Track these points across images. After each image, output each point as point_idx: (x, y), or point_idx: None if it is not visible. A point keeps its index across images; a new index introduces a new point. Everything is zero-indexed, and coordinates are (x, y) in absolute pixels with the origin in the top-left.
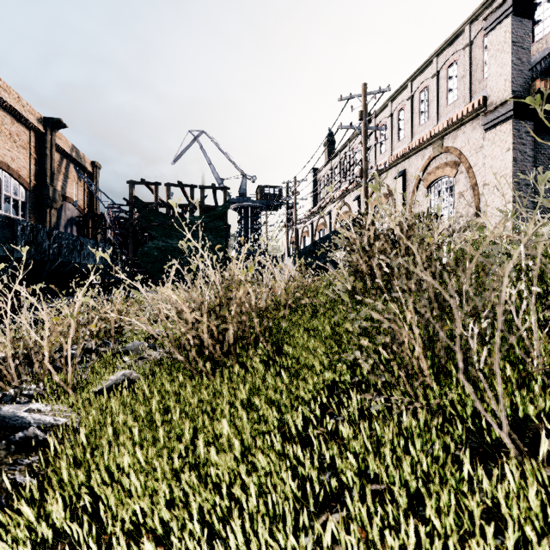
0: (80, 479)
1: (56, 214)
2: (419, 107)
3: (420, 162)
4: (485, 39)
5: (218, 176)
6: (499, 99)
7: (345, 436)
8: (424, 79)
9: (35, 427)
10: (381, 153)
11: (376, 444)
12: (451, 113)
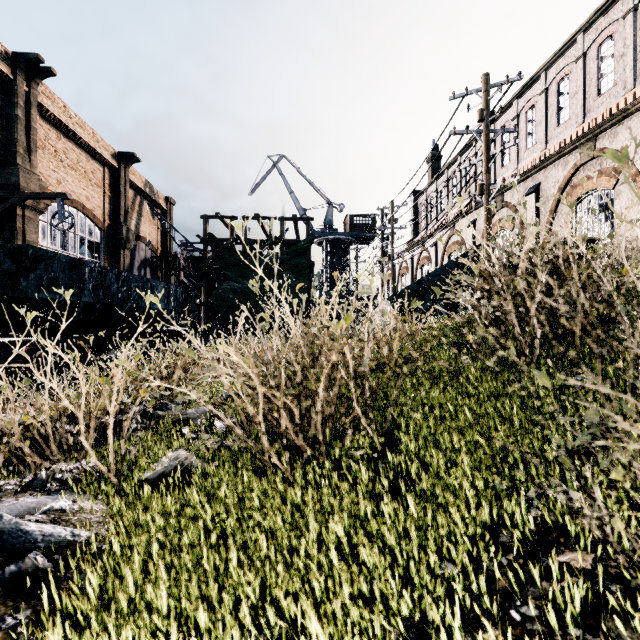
0: None
1: (129, 255)
2: (557, 103)
3: (561, 173)
4: None
5: (300, 206)
6: None
7: None
8: (563, 65)
9: (41, 550)
10: (503, 166)
11: None
12: (604, 105)
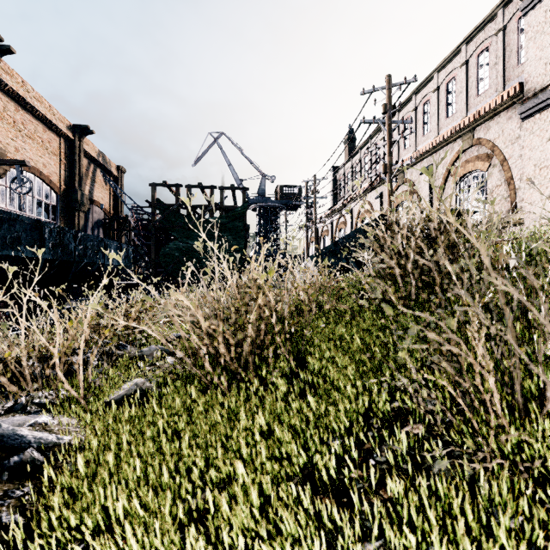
0: (72, 521)
1: (84, 217)
2: (446, 99)
3: (448, 156)
4: (520, 22)
5: (238, 177)
6: (539, 84)
7: (395, 493)
8: (451, 69)
9: (35, 448)
10: (405, 148)
11: (435, 504)
12: (482, 103)
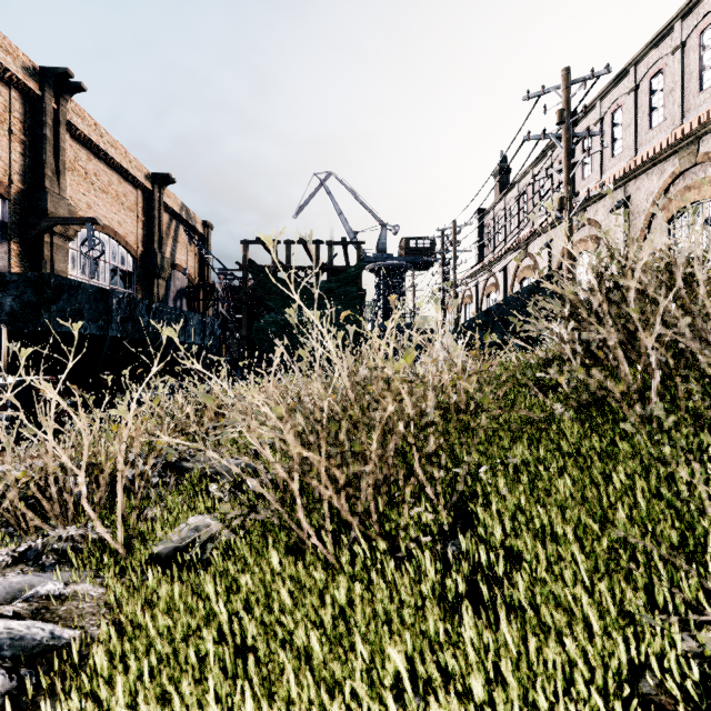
0: None
1: (164, 285)
2: (649, 102)
3: (656, 183)
4: None
5: (350, 229)
6: None
7: None
8: (657, 58)
9: (5, 662)
10: (584, 178)
11: None
12: (708, 102)
